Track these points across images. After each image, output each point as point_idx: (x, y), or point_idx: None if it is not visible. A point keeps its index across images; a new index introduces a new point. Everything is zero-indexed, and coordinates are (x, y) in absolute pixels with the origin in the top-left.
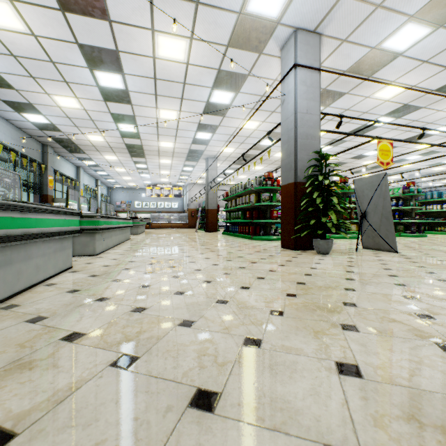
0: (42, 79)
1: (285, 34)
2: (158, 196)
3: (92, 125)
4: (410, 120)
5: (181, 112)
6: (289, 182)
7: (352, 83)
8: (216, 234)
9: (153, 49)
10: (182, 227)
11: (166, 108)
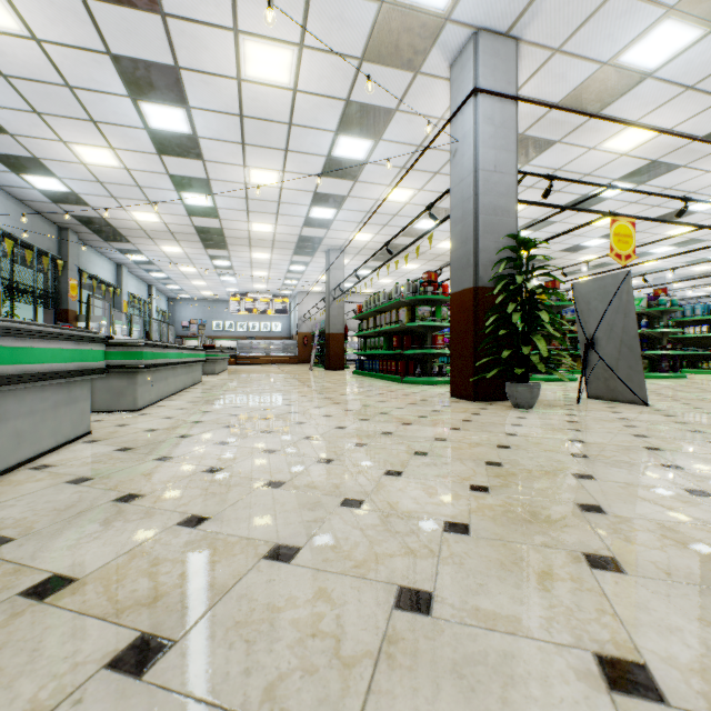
0: (53, 117)
1: (458, 39)
2: (250, 312)
3: (139, 194)
4: (660, 187)
5: (285, 173)
6: (465, 288)
7: (567, 124)
8: (343, 374)
9: (237, 64)
10: (288, 362)
11: (260, 166)
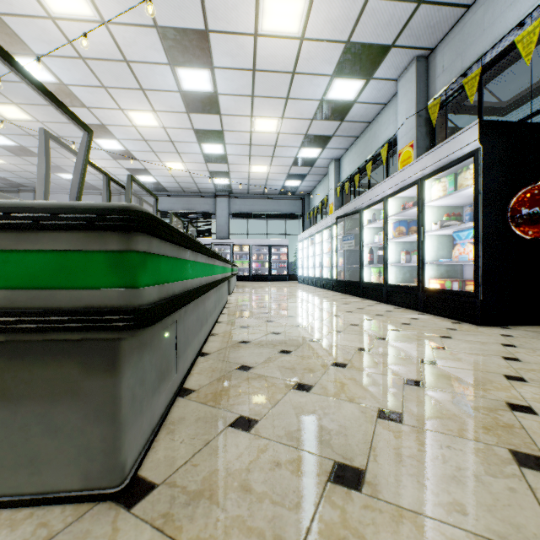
0: None
1: None
2: None
3: None
4: None
5: None
6: None
7: None
8: None
9: None
10: None
11: None
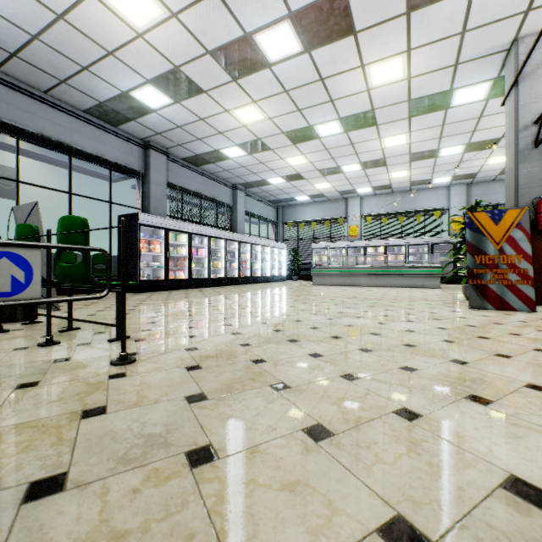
0: None
1: None
2: None
3: None
4: None
5: None
6: None
7: None
8: None
9: None
10: None
11: None
